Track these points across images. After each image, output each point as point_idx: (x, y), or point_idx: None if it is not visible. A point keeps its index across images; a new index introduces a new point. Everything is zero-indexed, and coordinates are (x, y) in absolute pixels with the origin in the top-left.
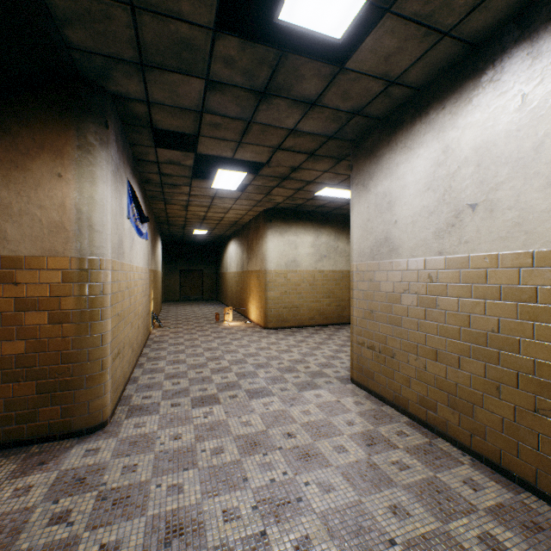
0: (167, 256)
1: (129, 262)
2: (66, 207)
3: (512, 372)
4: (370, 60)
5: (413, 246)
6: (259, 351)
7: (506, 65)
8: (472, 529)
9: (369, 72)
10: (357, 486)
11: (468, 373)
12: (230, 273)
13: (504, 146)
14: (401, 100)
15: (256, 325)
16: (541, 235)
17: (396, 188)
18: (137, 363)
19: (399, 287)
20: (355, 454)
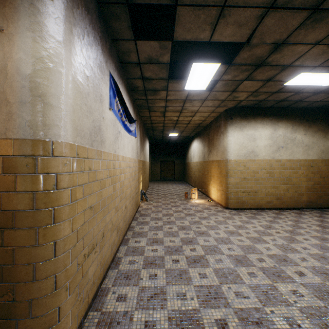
0: (153, 152)
1: (112, 151)
2: (8, 71)
3: None
4: None
5: None
6: (229, 236)
7: None
8: None
9: None
10: None
11: None
12: (193, 162)
13: None
14: None
15: (217, 204)
16: None
17: None
18: (124, 238)
19: None
20: None
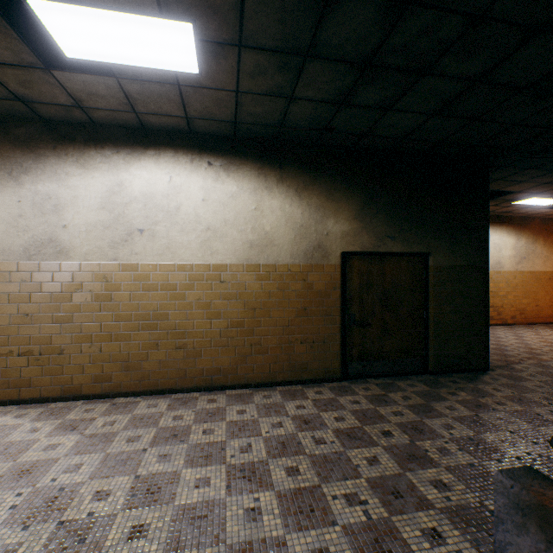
0: None
1: None
2: None
3: (166, 331)
4: (78, 85)
5: (89, 251)
6: None
7: (163, 154)
8: (169, 419)
9: (70, 89)
10: (97, 450)
11: (139, 341)
12: None
13: (162, 201)
14: (76, 120)
15: None
16: (180, 255)
17: (67, 196)
18: None
19: (71, 287)
20: (70, 440)
